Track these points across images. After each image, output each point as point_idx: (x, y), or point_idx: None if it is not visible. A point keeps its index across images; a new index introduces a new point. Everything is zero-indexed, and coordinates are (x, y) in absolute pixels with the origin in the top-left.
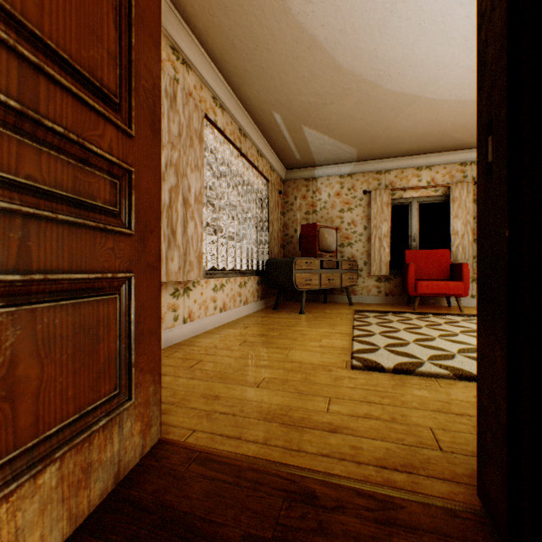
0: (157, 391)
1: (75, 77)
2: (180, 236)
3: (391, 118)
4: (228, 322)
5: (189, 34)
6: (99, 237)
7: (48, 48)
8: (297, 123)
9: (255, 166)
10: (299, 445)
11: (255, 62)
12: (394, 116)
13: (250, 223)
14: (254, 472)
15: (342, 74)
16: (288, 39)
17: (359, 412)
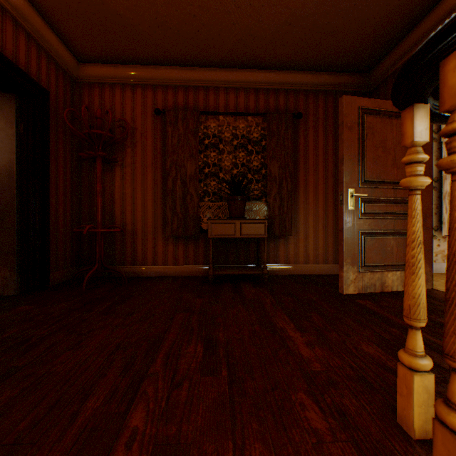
0: (429, 271)
1: None
2: None
3: None
4: None
5: None
6: None
7: (397, 182)
8: None
9: None
10: None
11: None
12: None
13: None
14: None
15: None
16: None
17: None
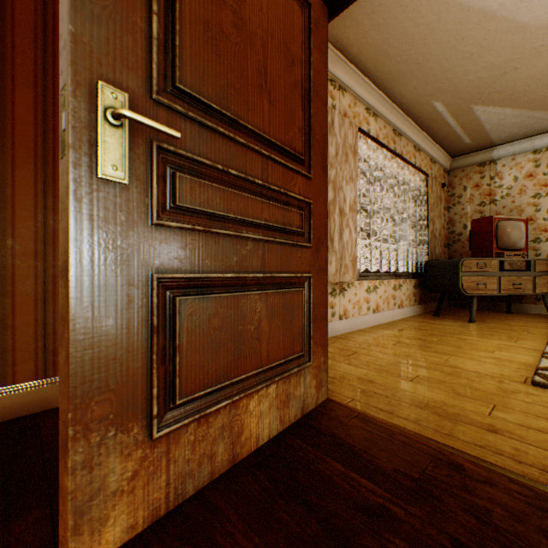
0: (325, 362)
1: (282, 153)
2: (337, 243)
3: None
4: (380, 323)
5: (344, 62)
6: (293, 250)
7: (271, 144)
8: (464, 104)
9: (410, 163)
10: (450, 432)
11: (410, 61)
12: None
13: (405, 223)
14: (404, 437)
15: (528, 32)
16: (449, 25)
17: (531, 424)
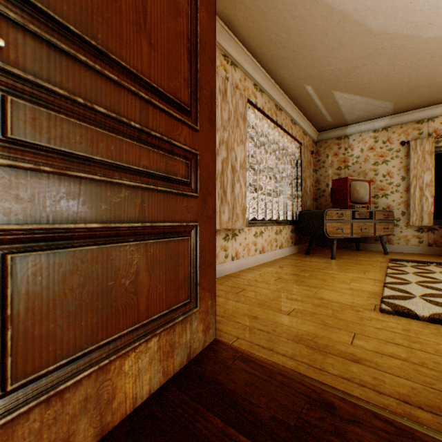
0: (213, 305)
1: (166, 101)
2: (229, 195)
3: (434, 64)
4: (265, 262)
5: (235, 41)
6: (178, 199)
7: (153, 88)
8: (328, 90)
9: (288, 133)
10: (321, 366)
11: (288, 48)
12: (437, 62)
13: (284, 181)
14: (282, 376)
15: (373, 36)
16: (317, 21)
17: (384, 350)
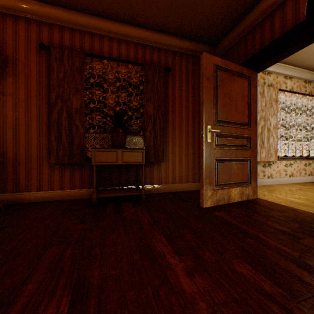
0: (255, 186)
1: (241, 124)
2: (265, 144)
3: None
4: (294, 182)
5: None
6: (244, 151)
7: (237, 123)
8: None
9: None
10: (300, 207)
11: (308, 53)
12: None
13: None
14: (281, 206)
15: None
16: None
17: None
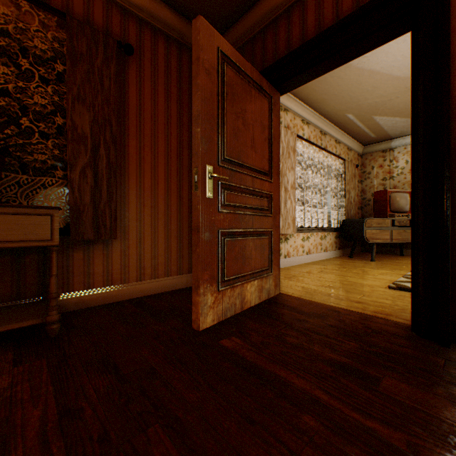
0: (278, 274)
1: (259, 173)
2: (283, 209)
3: None
4: (311, 261)
5: (287, 95)
6: (264, 218)
7: (255, 170)
8: (367, 115)
9: (332, 153)
10: (338, 303)
11: (329, 93)
12: None
13: (329, 193)
14: (316, 304)
15: (401, 80)
16: (351, 77)
17: (377, 300)
